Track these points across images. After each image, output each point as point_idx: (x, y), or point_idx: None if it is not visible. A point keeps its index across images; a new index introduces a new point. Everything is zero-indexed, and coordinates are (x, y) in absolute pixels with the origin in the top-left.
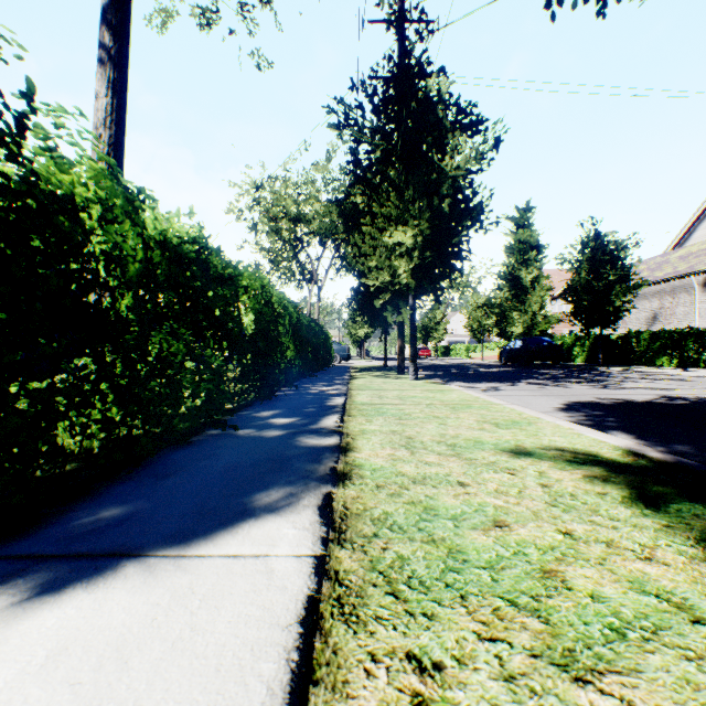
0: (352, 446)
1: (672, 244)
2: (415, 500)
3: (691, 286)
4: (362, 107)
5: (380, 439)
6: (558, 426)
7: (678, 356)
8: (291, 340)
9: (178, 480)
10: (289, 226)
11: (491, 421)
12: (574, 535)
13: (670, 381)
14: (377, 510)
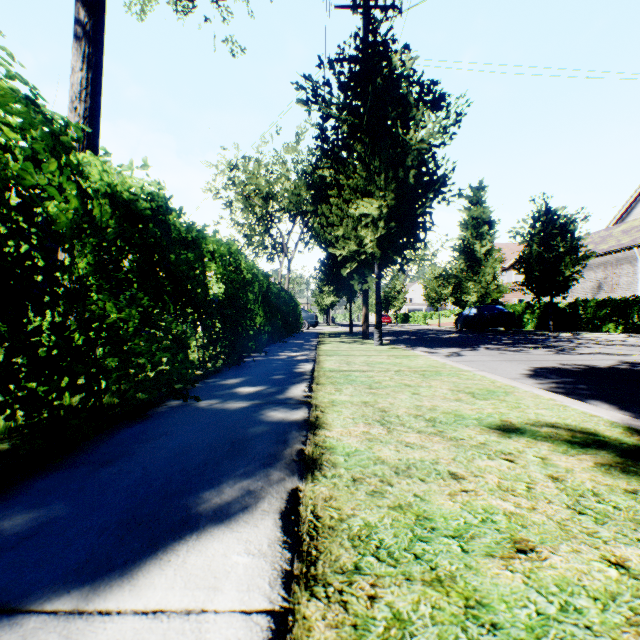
0: (321, 421)
1: (614, 219)
2: (402, 502)
3: (633, 257)
4: (329, 84)
5: (351, 412)
6: (538, 396)
7: (624, 323)
8: (261, 307)
9: (116, 469)
10: (261, 203)
11: (465, 391)
12: (631, 569)
13: (622, 346)
14: (356, 520)
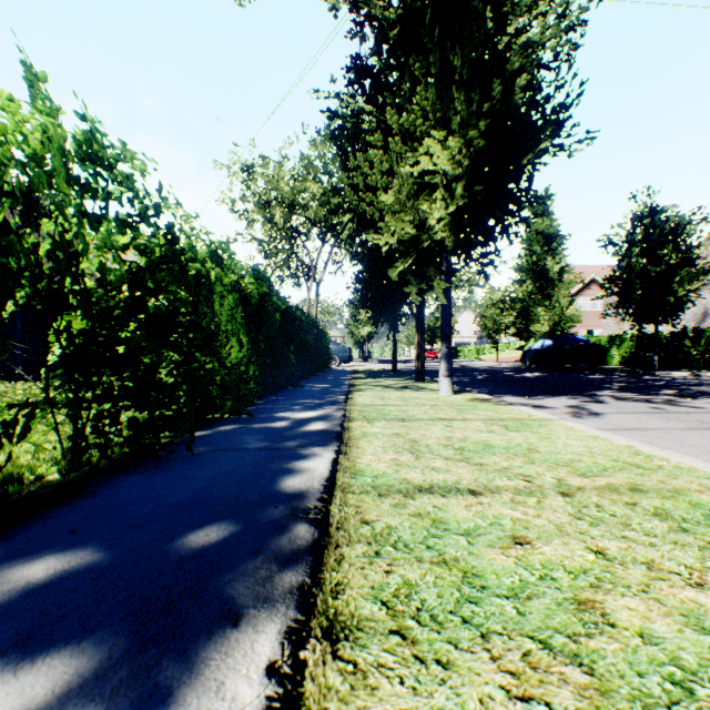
0: None
1: None
2: None
3: None
4: None
5: None
6: None
7: None
8: (242, 328)
9: None
10: (283, 212)
11: None
12: None
13: None
14: None
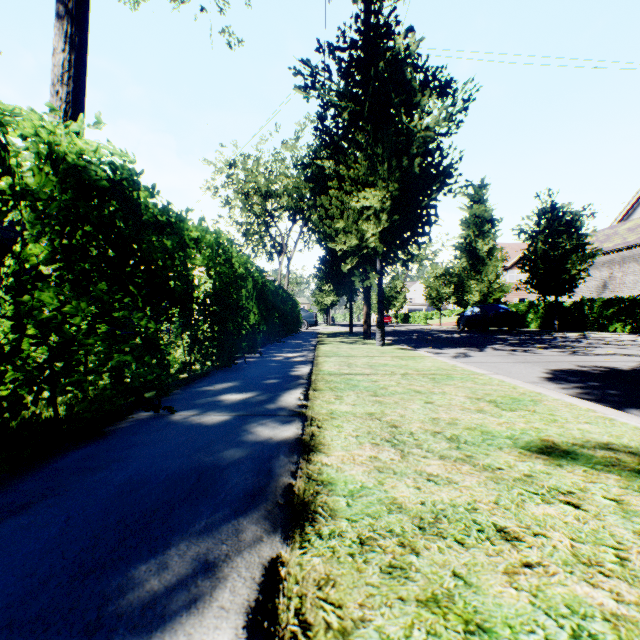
0: (318, 440)
1: (618, 218)
2: (438, 591)
3: None
4: (329, 69)
5: (354, 428)
6: (573, 405)
7: (632, 322)
8: (255, 304)
9: (26, 521)
10: (260, 201)
11: (486, 399)
12: None
13: (635, 346)
14: (369, 633)
